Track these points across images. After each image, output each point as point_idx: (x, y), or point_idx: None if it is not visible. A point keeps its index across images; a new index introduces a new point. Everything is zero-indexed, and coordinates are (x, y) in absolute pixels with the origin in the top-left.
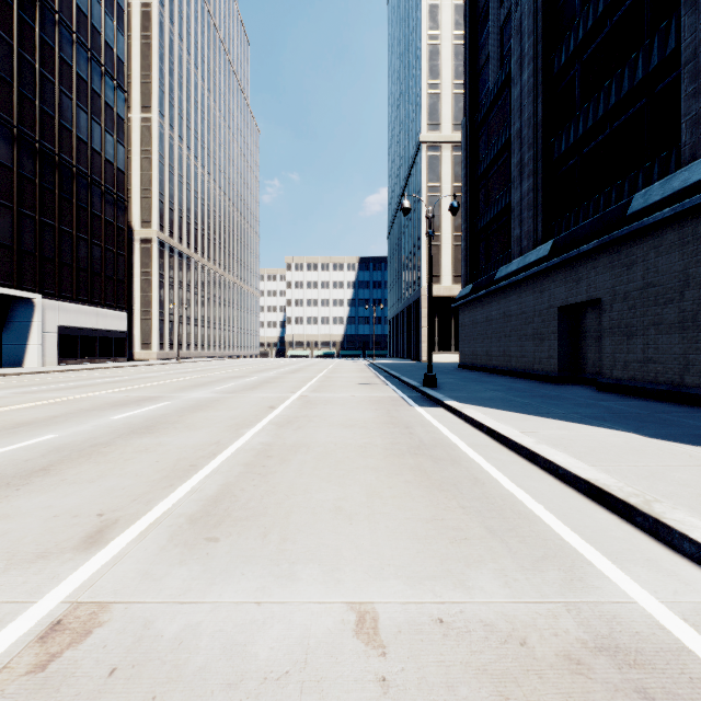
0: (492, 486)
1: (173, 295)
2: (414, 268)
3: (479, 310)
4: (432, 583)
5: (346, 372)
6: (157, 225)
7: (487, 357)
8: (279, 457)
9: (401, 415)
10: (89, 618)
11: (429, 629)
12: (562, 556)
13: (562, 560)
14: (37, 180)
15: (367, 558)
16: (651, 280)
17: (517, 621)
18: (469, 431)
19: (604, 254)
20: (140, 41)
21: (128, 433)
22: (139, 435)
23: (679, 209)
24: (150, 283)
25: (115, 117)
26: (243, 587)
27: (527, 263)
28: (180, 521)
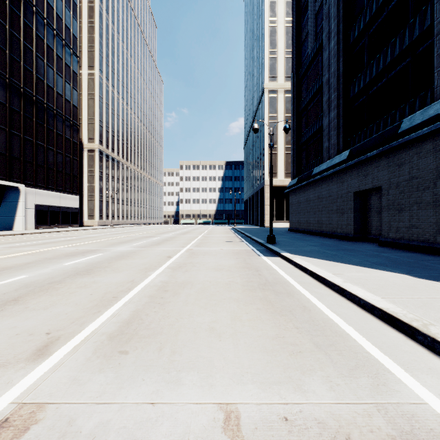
0: (316, 312)
1: (108, 185)
2: (260, 168)
3: (302, 194)
4: (278, 387)
5: (217, 234)
6: (98, 140)
7: (307, 224)
8: (173, 291)
9: (253, 262)
10: (29, 416)
11: (278, 426)
12: (369, 366)
13: (369, 368)
14: (22, 112)
15: (231, 367)
16: (414, 175)
17: (342, 419)
18: (298, 273)
19: (383, 158)
20: (87, 24)
21: (74, 274)
22: (81, 276)
23: (434, 128)
24: (94, 177)
25: (71, 73)
26: (143, 391)
27: (333, 164)
28: (102, 338)
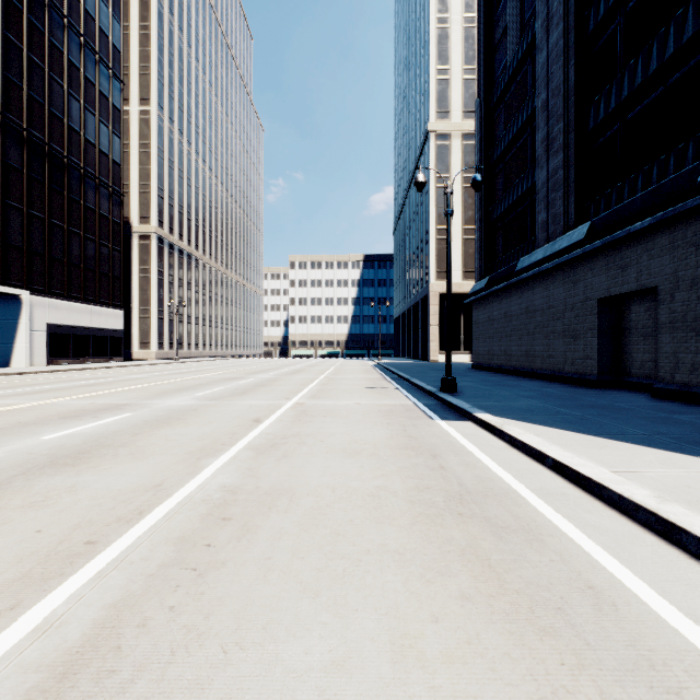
0: (638, 618)
1: (173, 293)
2: (422, 264)
3: (496, 305)
4: None
5: (350, 374)
6: (156, 220)
7: (506, 357)
8: (241, 520)
9: (422, 434)
10: None
11: None
12: None
13: None
14: (25, 170)
15: None
16: None
17: None
18: (523, 462)
19: (661, 233)
20: (139, 31)
21: (44, 465)
22: (56, 469)
23: None
24: (149, 280)
25: (110, 107)
26: None
27: (556, 250)
28: None
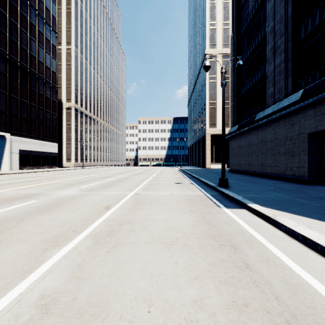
0: None
1: (82, 135)
2: (202, 120)
3: (242, 139)
4: None
5: (167, 174)
6: (74, 100)
7: (249, 166)
8: None
9: (217, 221)
10: None
11: None
12: None
13: None
14: (8, 74)
15: None
16: None
17: None
18: (315, 259)
19: None
20: (66, 10)
21: None
22: None
23: None
24: (70, 129)
25: (51, 45)
26: None
27: (281, 107)
28: None
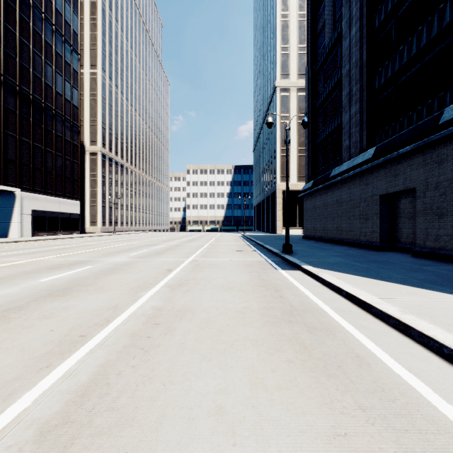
0: (380, 370)
1: (111, 190)
2: (271, 171)
3: (318, 198)
4: None
5: (226, 242)
6: (100, 143)
7: (324, 231)
8: (166, 325)
9: (270, 278)
10: None
11: None
12: None
13: None
14: (17, 111)
15: None
16: None
17: None
18: (329, 294)
19: (418, 155)
20: (89, 21)
21: (45, 295)
22: (53, 298)
23: None
24: (96, 181)
25: (72, 71)
26: None
27: (355, 164)
28: (25, 437)
